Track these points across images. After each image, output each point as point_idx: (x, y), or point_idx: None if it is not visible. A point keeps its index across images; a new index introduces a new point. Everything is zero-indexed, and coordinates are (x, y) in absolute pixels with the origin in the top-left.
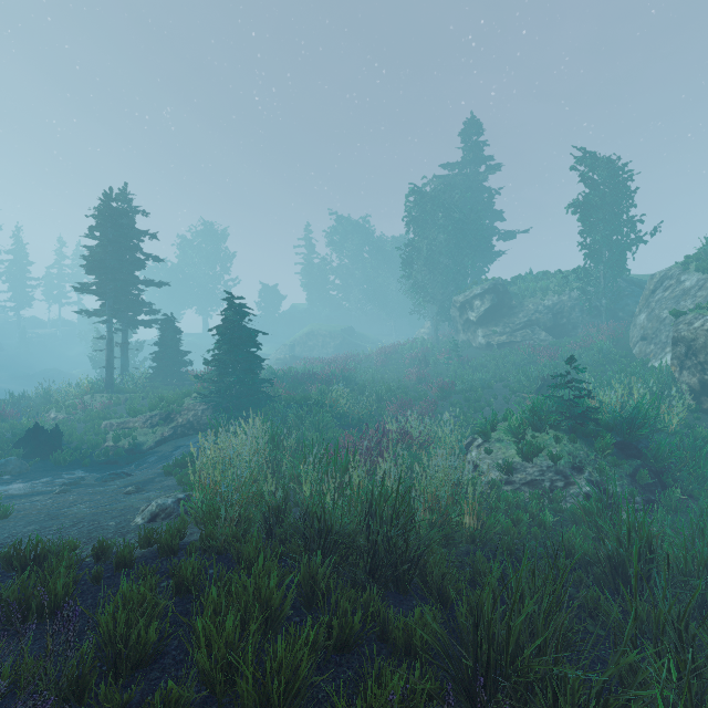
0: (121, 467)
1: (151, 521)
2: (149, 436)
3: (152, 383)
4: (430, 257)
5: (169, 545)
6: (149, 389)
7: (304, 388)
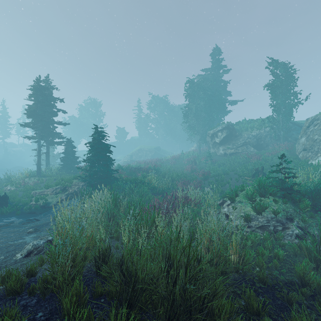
0: (36, 215)
1: (26, 256)
2: (54, 199)
3: (60, 172)
4: (196, 112)
5: (13, 288)
6: (58, 175)
7: (135, 175)
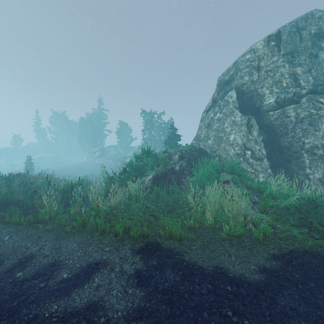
0: None
1: None
2: None
3: None
4: (86, 137)
5: None
6: None
7: None
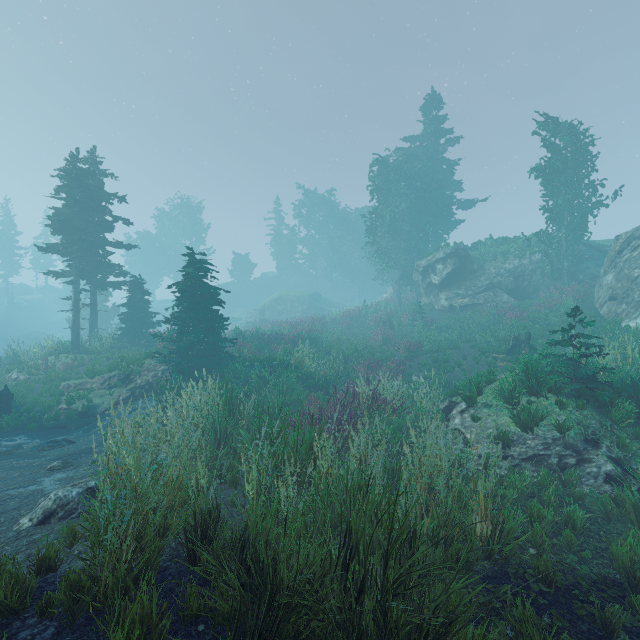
0: (69, 432)
1: (41, 523)
2: (106, 398)
3: (119, 344)
4: (393, 224)
5: (3, 603)
6: (115, 350)
7: (271, 349)
